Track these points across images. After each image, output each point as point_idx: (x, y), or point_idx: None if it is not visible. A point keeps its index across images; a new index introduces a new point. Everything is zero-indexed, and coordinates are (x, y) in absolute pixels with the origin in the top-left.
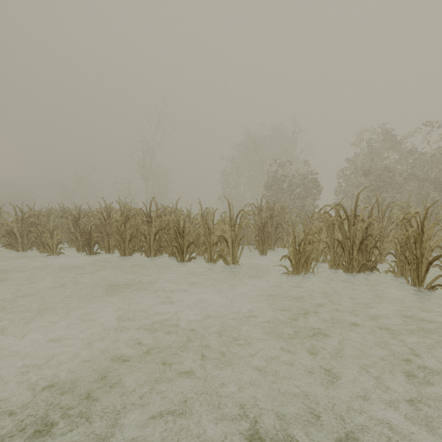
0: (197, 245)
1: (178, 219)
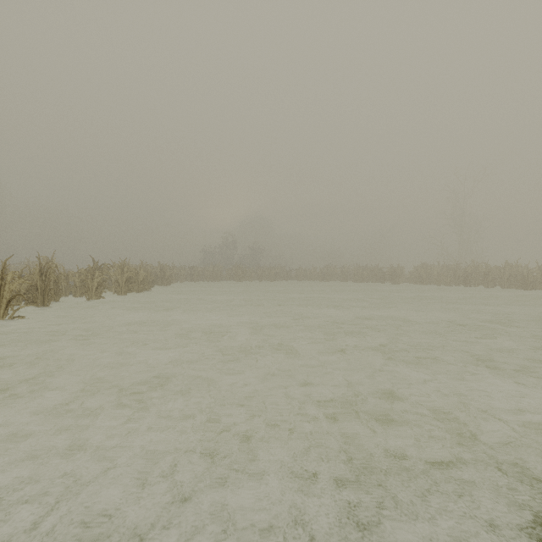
0: (535, 284)
1: (522, 271)
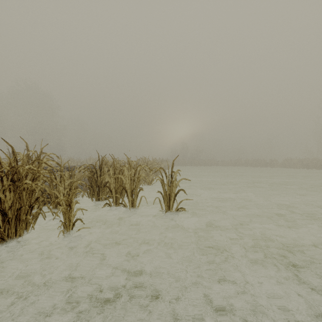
0: None
1: None
